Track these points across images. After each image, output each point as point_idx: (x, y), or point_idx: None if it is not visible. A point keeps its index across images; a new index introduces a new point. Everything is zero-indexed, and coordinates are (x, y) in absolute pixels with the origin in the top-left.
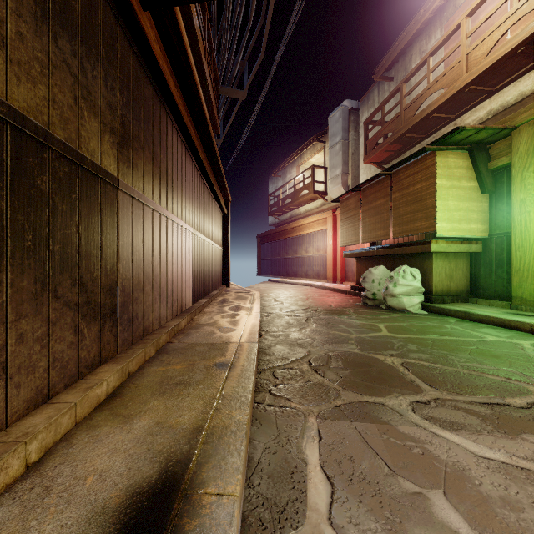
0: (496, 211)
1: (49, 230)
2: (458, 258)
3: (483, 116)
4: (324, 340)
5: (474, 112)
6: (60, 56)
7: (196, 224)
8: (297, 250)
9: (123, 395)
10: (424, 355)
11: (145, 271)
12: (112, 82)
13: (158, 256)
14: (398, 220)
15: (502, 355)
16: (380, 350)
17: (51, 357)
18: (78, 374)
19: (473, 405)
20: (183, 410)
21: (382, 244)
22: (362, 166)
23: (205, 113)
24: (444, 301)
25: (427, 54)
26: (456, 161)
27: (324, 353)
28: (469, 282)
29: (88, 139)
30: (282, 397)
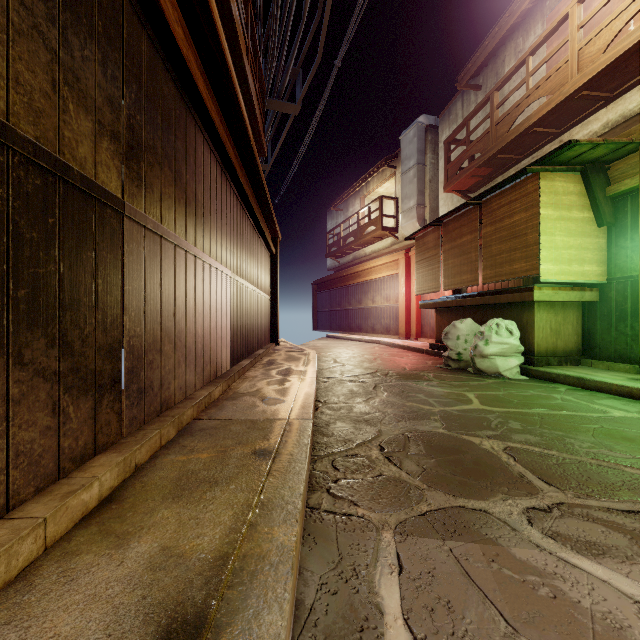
0: (616, 249)
1: (9, 267)
2: (567, 308)
3: (598, 129)
4: (399, 415)
5: (585, 125)
6: (28, 19)
7: (236, 266)
8: (362, 300)
9: (122, 500)
10: (532, 437)
11: (164, 326)
12: (113, 69)
13: (183, 306)
14: (489, 261)
15: (638, 437)
16: (473, 429)
17: (12, 451)
18: (59, 470)
19: (614, 515)
20: (203, 525)
21: (468, 292)
22: (442, 196)
23: (246, 125)
24: (549, 363)
25: (526, 53)
26: (566, 185)
27: (400, 433)
28: (581, 339)
29: (76, 143)
30: (345, 499)
